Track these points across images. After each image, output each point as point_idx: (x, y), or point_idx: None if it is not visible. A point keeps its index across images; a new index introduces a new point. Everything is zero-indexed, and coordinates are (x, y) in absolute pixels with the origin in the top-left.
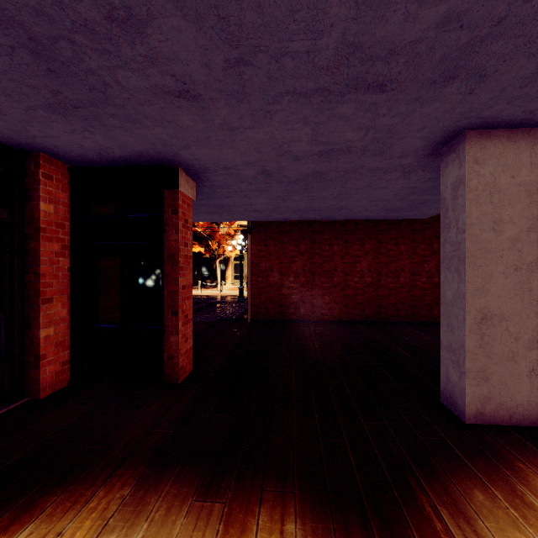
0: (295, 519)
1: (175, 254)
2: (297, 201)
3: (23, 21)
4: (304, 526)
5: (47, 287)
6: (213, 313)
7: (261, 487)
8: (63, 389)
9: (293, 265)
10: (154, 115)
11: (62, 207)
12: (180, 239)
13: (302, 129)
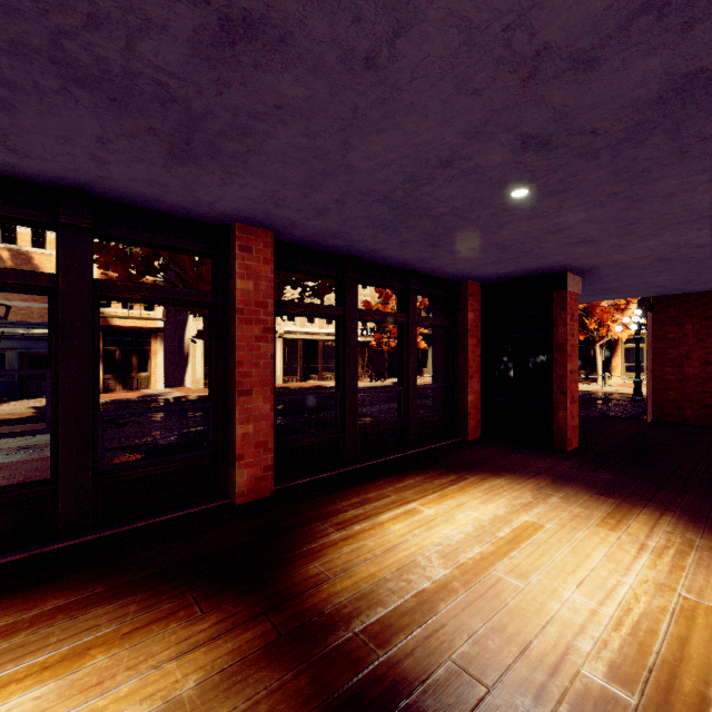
0: (671, 517)
1: (563, 344)
2: None
3: (503, 243)
4: (678, 521)
5: (470, 368)
6: (594, 409)
7: (645, 503)
8: (478, 439)
9: None
10: (557, 253)
11: (477, 313)
12: (568, 331)
13: (698, 233)
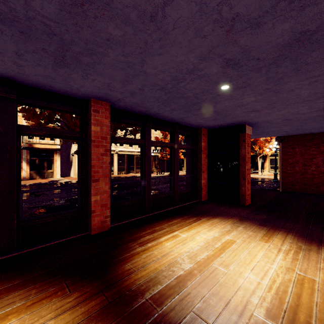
0: (291, 235)
1: (244, 157)
2: (311, 125)
3: (218, 111)
4: (294, 237)
5: (203, 168)
6: (257, 186)
7: (280, 229)
8: (206, 200)
9: (314, 160)
10: (241, 116)
11: (206, 143)
12: (246, 151)
13: (302, 108)
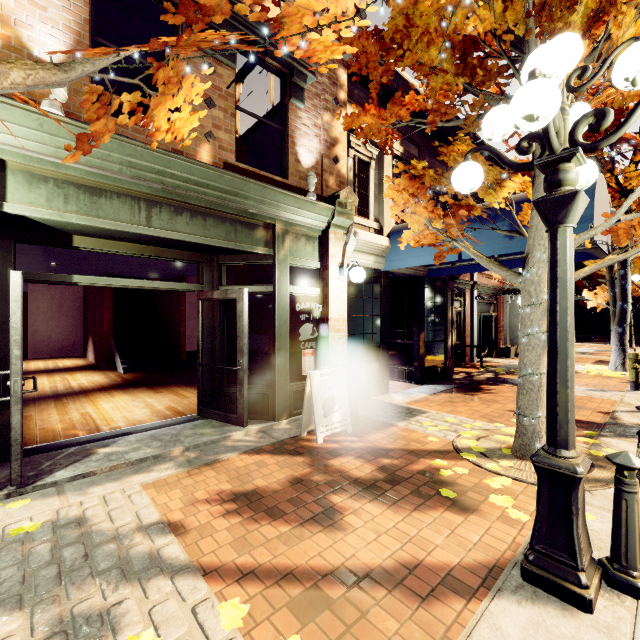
0: None
1: None
2: None
3: None
4: None
5: None
6: None
7: None
8: None
9: None
10: None
11: None
12: None
13: None
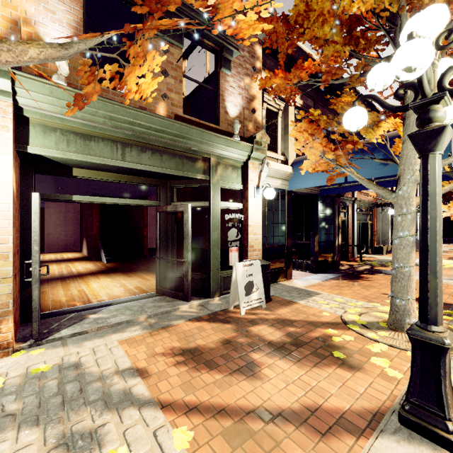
0: None
1: None
2: None
3: None
4: None
5: None
6: None
7: None
8: None
9: None
10: None
11: None
12: None
13: None
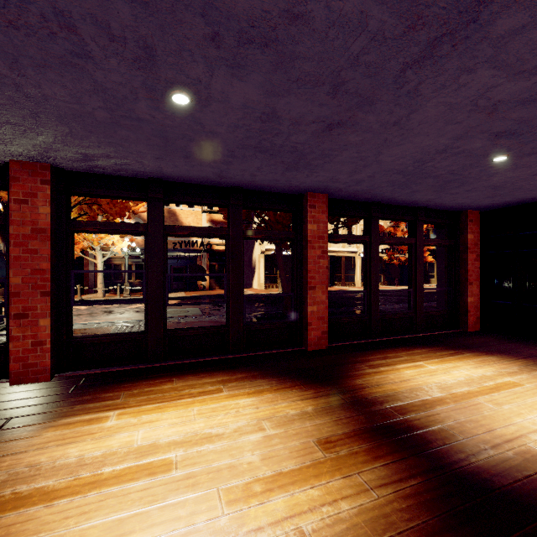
0: None
1: None
2: None
3: (495, 185)
4: None
5: (470, 276)
6: None
7: None
8: (477, 331)
9: None
10: None
11: (476, 234)
12: None
13: None
